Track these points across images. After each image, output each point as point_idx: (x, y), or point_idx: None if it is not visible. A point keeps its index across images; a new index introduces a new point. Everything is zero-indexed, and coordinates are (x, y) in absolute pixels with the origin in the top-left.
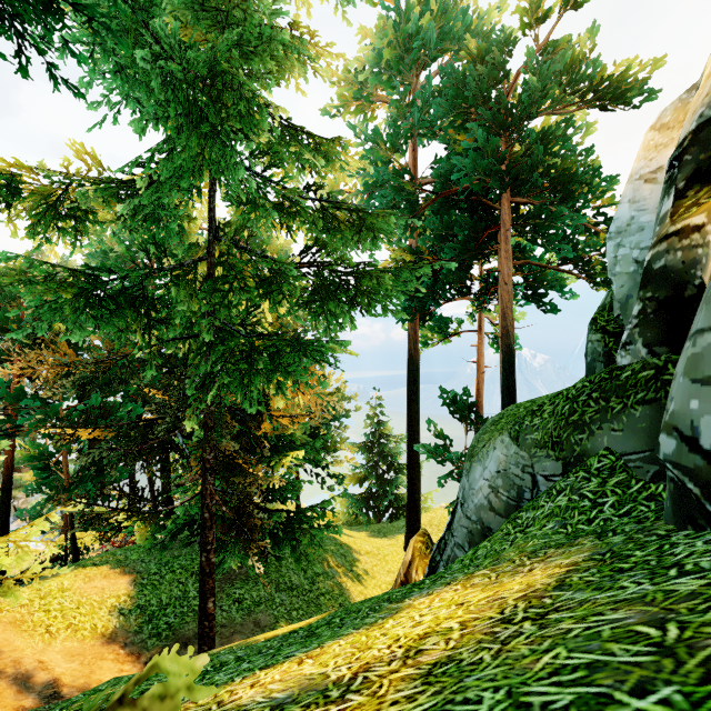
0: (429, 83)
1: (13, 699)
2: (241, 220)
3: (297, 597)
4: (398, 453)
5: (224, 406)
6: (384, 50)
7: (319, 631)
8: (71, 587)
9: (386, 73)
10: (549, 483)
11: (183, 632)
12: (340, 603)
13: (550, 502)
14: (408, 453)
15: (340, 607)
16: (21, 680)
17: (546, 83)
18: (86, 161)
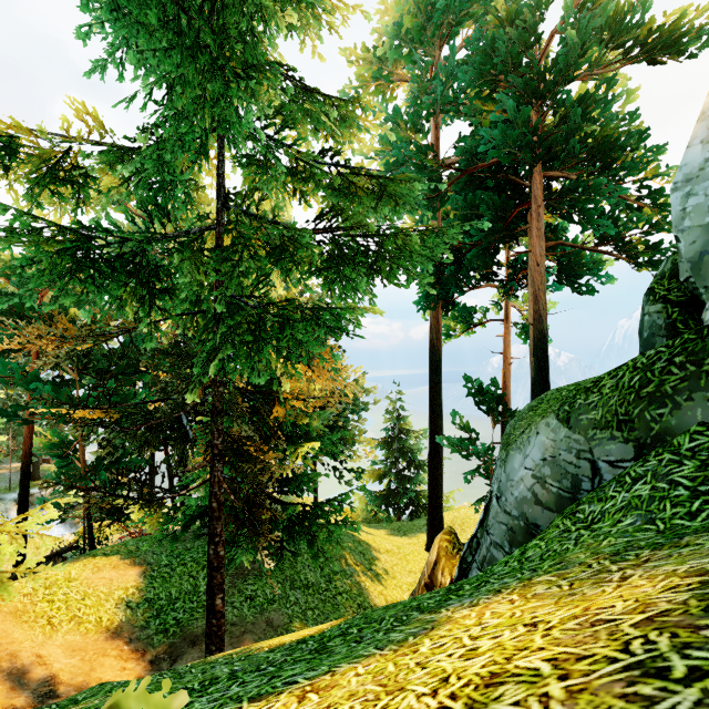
0: (453, 54)
1: (5, 696)
2: (250, 183)
3: (312, 595)
4: (418, 449)
5: (234, 387)
6: (406, 18)
7: (331, 645)
8: (78, 577)
9: (406, 47)
10: (616, 470)
11: (192, 629)
12: (358, 604)
13: (624, 492)
14: (430, 448)
15: (358, 608)
16: (16, 675)
17: (585, 39)
18: (87, 123)
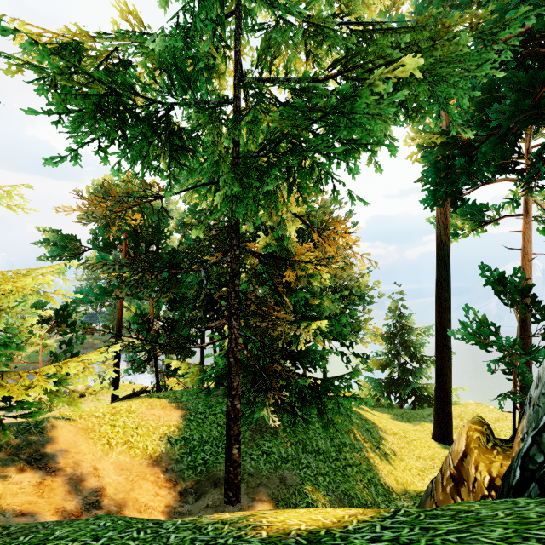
0: None
1: (62, 498)
2: (262, 43)
3: (323, 462)
4: (421, 345)
5: (249, 250)
6: None
7: None
8: (136, 410)
9: None
10: None
11: (215, 471)
12: (368, 479)
13: None
14: (437, 341)
15: (368, 483)
16: (75, 481)
17: None
18: (130, 23)
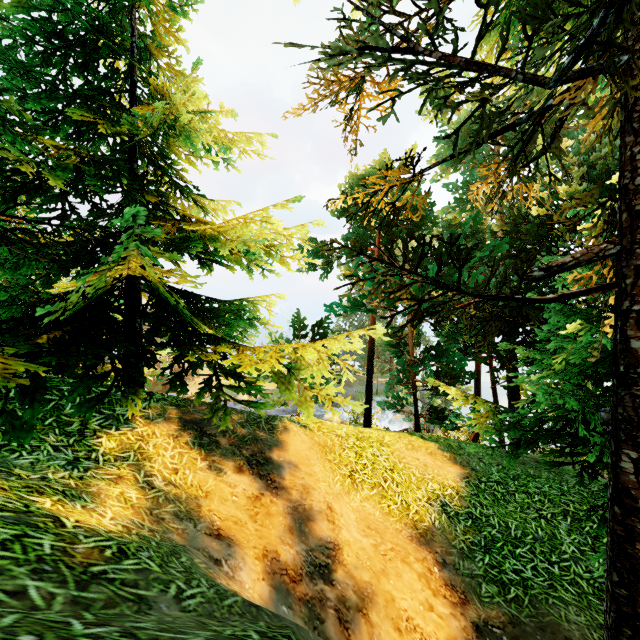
0: None
1: (279, 534)
2: None
3: None
4: None
5: None
6: None
7: None
8: (390, 444)
9: None
10: None
11: (555, 617)
12: None
13: None
14: None
15: None
16: (299, 515)
17: None
18: None
